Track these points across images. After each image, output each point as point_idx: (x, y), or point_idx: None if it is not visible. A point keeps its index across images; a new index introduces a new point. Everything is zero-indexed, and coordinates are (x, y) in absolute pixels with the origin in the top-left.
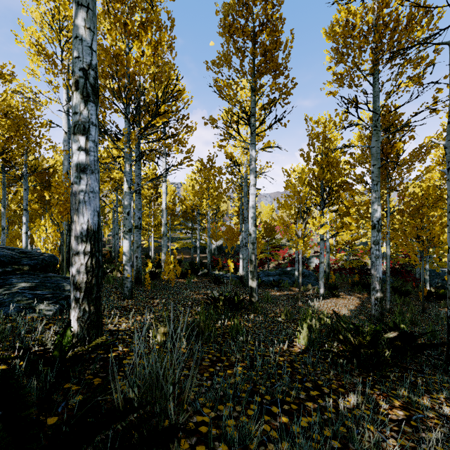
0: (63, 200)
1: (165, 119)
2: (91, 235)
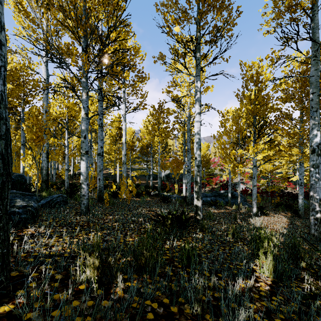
0: (36, 129)
1: (116, 46)
2: None
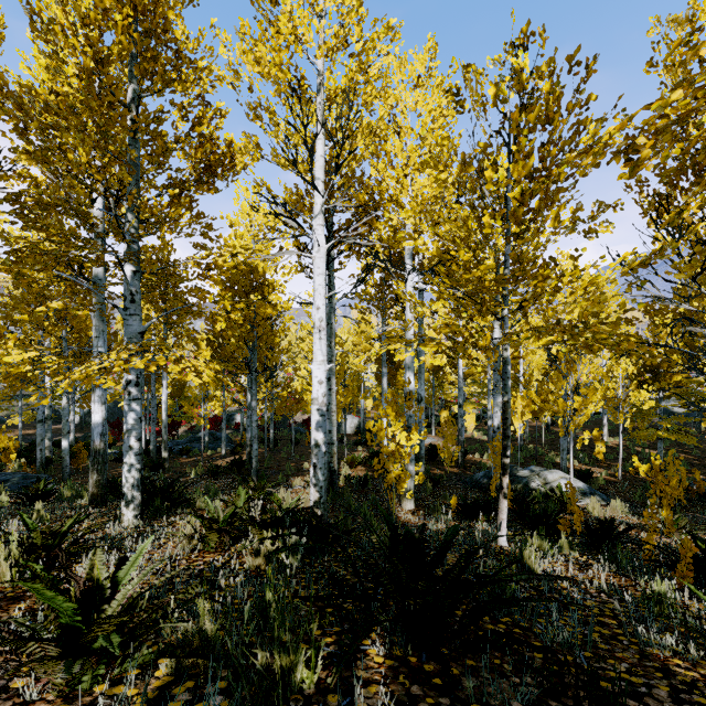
0: None
1: None
2: None
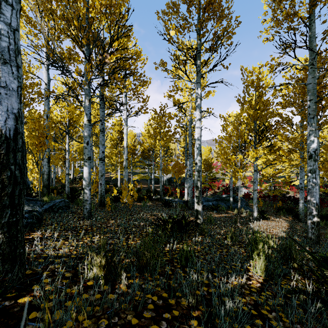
0: (38, 134)
1: (118, 55)
2: (1, 142)
